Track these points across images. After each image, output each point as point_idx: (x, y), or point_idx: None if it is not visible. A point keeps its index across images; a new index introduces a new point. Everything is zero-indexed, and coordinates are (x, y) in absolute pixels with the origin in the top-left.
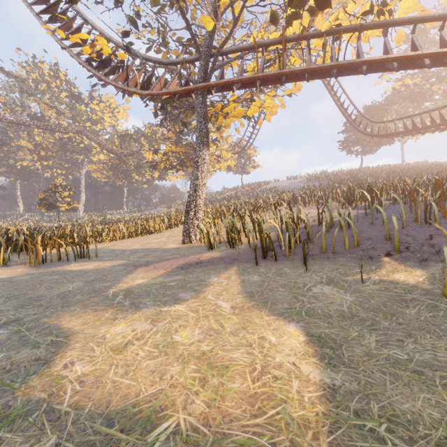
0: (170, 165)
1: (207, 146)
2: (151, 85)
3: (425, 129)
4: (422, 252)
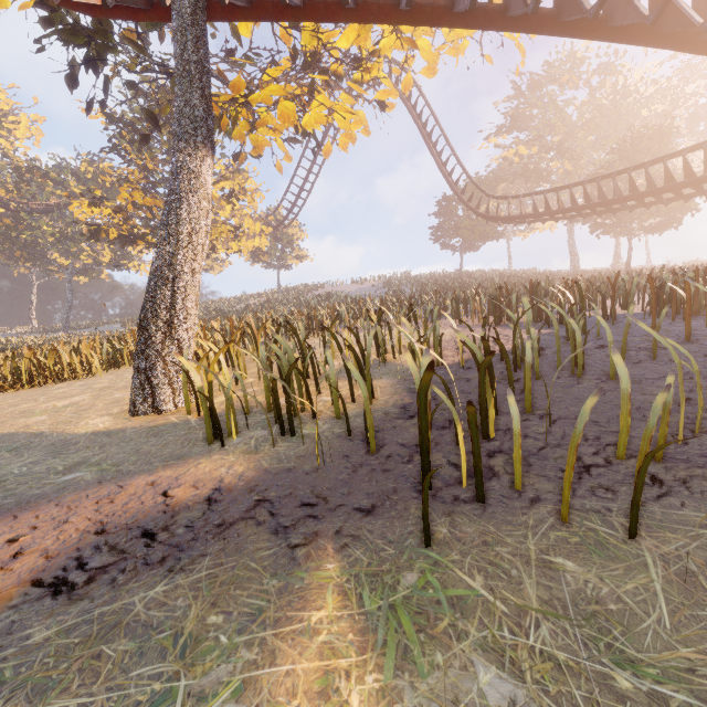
0: (131, 233)
1: (209, 145)
2: None
3: (563, 213)
4: None
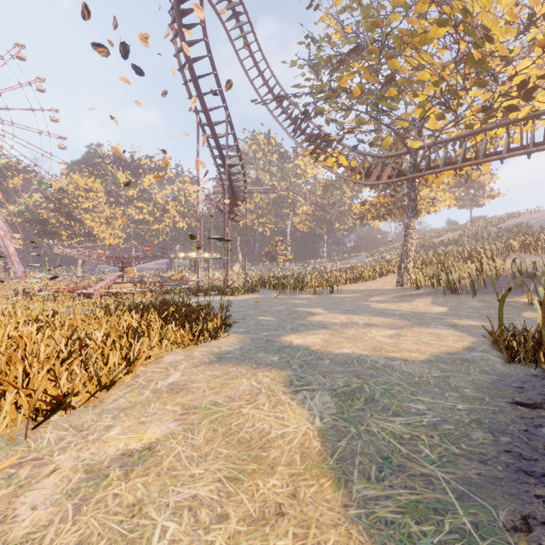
0: (377, 215)
1: (416, 216)
2: (371, 173)
3: None
4: None
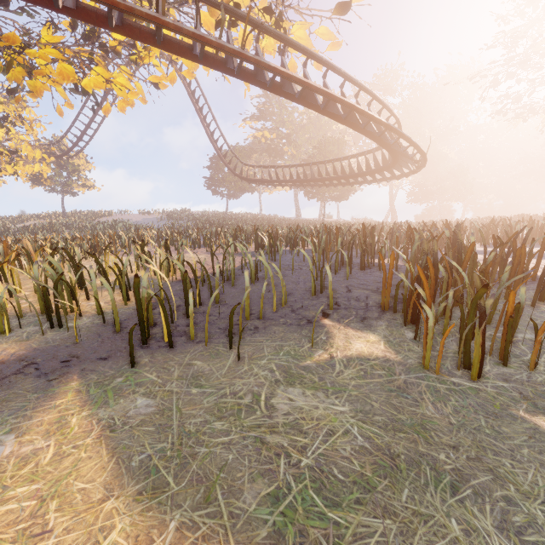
0: None
1: None
2: None
3: (286, 182)
4: (355, 308)
